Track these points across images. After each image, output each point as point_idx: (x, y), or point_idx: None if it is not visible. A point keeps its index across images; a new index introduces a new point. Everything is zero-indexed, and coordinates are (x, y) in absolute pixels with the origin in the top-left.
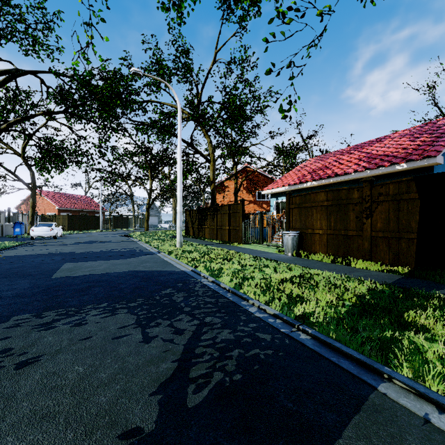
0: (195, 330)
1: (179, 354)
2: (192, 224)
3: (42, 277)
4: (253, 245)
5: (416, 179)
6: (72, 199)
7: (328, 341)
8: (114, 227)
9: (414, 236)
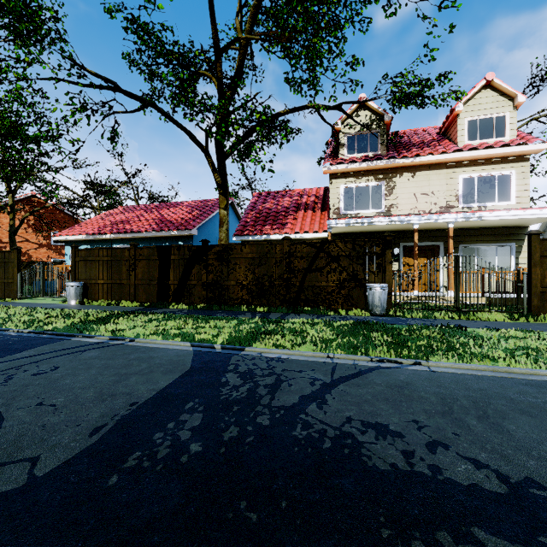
0: None
1: None
2: None
3: None
4: (34, 299)
5: (157, 247)
6: None
7: (58, 333)
8: None
9: (156, 283)
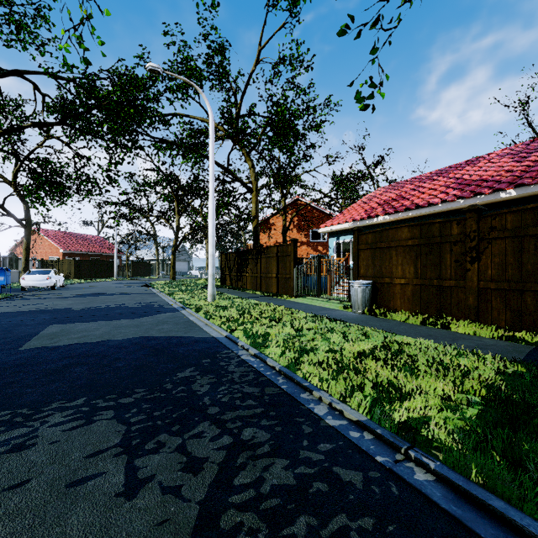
0: (223, 461)
1: (188, 532)
2: (229, 271)
3: (5, 349)
4: (308, 299)
5: None
6: (81, 239)
7: (475, 494)
8: (133, 274)
9: None
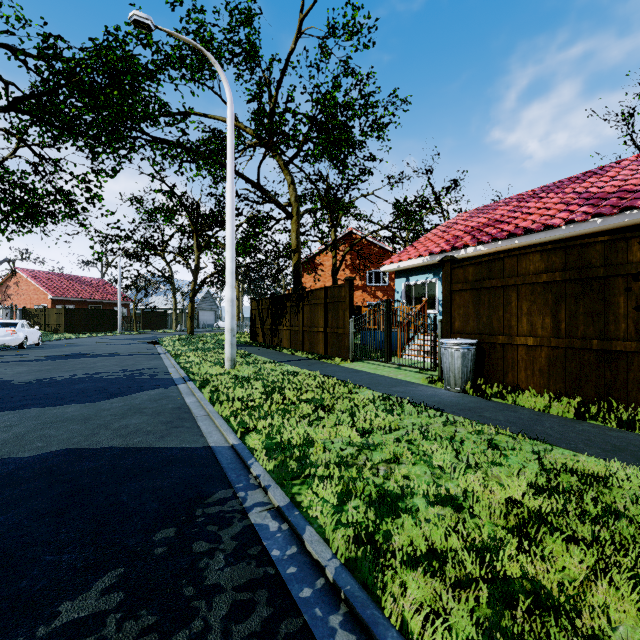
0: None
1: None
2: (261, 323)
3: None
4: (371, 364)
5: None
6: (77, 283)
7: None
8: (143, 327)
9: None
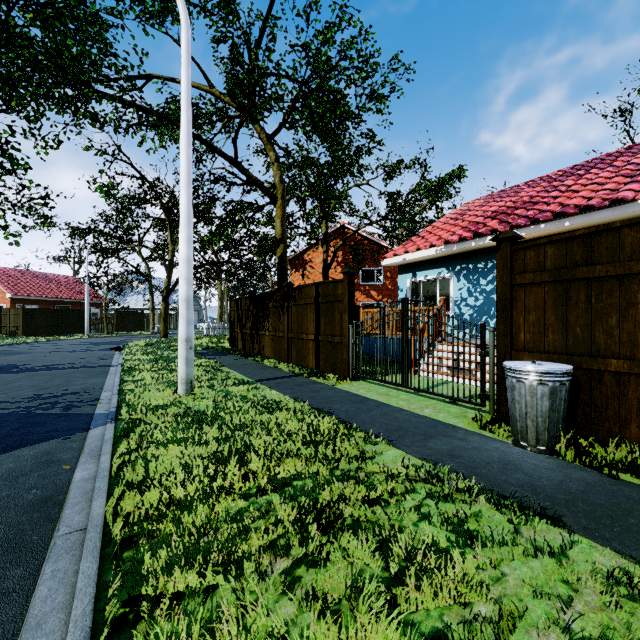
0: None
1: None
2: (240, 326)
3: None
4: (378, 385)
5: None
6: (43, 281)
7: None
8: (117, 328)
9: None
